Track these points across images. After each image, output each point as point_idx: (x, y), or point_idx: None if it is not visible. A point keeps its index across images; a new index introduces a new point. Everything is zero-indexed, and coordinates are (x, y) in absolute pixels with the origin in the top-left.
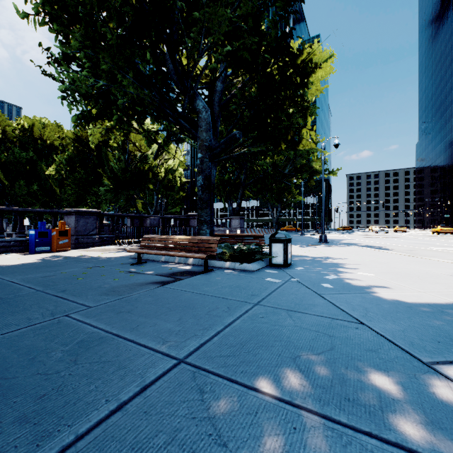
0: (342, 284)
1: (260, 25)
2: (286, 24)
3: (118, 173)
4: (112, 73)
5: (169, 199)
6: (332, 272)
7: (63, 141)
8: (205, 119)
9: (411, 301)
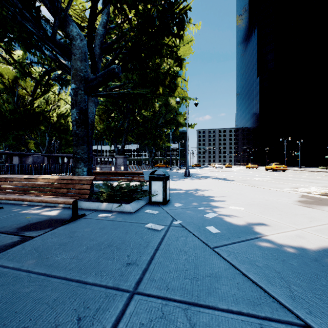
0: (227, 226)
1: None
2: None
3: (6, 113)
4: None
5: (62, 140)
6: (208, 207)
7: None
8: (80, 47)
9: (306, 247)
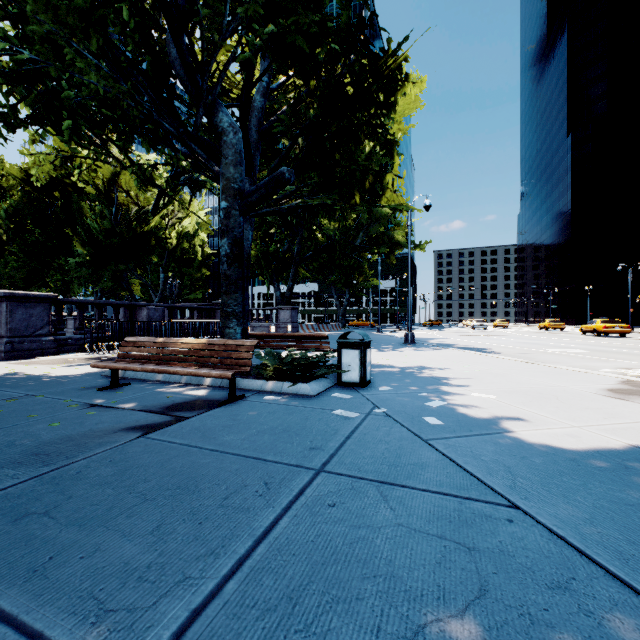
0: (456, 417)
1: (323, 5)
2: (363, 3)
3: (99, 236)
4: (54, 39)
5: (185, 279)
6: (434, 393)
7: (2, 182)
8: (233, 144)
9: (570, 446)
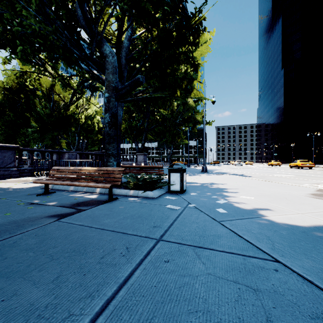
0: (234, 209)
1: None
2: None
3: (44, 117)
4: None
5: (89, 140)
6: (220, 196)
7: None
8: (112, 63)
9: (300, 224)
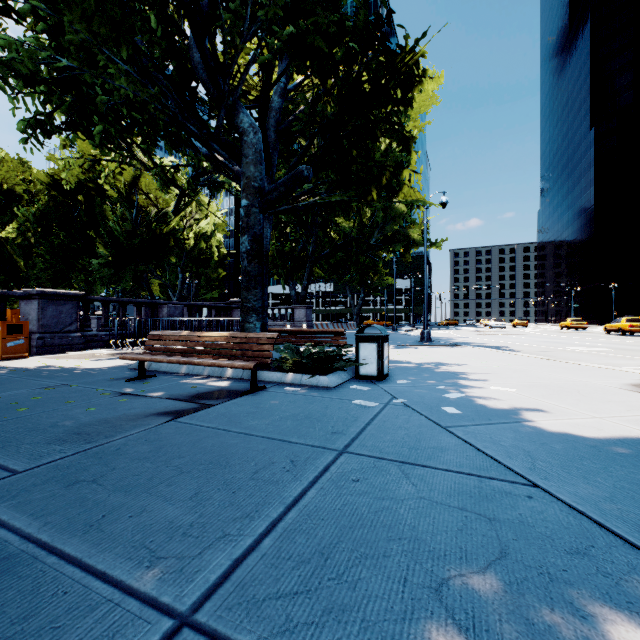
0: (475, 408)
1: (340, 5)
2: (381, 1)
3: (121, 237)
4: (88, 48)
5: (202, 279)
6: (452, 386)
7: (30, 187)
8: (253, 144)
9: (591, 434)
